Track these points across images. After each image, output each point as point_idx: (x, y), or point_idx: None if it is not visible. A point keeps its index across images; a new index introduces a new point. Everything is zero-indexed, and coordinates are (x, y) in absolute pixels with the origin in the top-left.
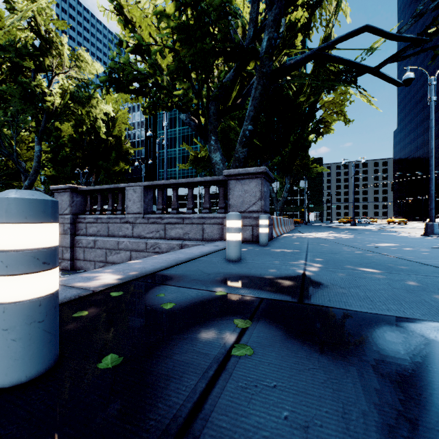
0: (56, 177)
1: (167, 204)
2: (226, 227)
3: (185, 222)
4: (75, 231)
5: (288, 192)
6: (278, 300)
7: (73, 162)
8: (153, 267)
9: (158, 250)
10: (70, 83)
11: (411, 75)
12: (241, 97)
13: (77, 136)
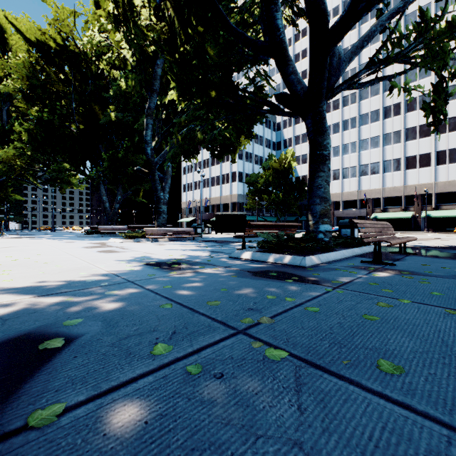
0: None
1: None
2: None
3: None
4: None
5: None
6: None
7: None
8: None
9: None
10: None
11: (47, 187)
12: None
13: None
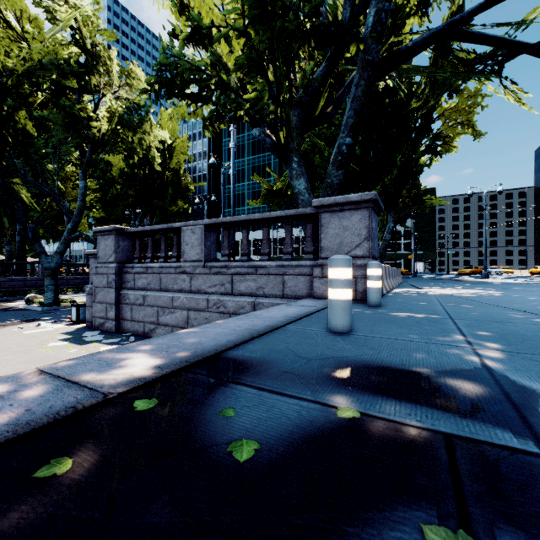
0: (105, 219)
1: (234, 248)
2: (316, 279)
3: (259, 272)
4: (121, 284)
5: (391, 233)
6: (489, 445)
7: (124, 202)
8: (216, 343)
9: (222, 310)
10: (119, 104)
11: None
12: (333, 104)
13: (129, 171)
